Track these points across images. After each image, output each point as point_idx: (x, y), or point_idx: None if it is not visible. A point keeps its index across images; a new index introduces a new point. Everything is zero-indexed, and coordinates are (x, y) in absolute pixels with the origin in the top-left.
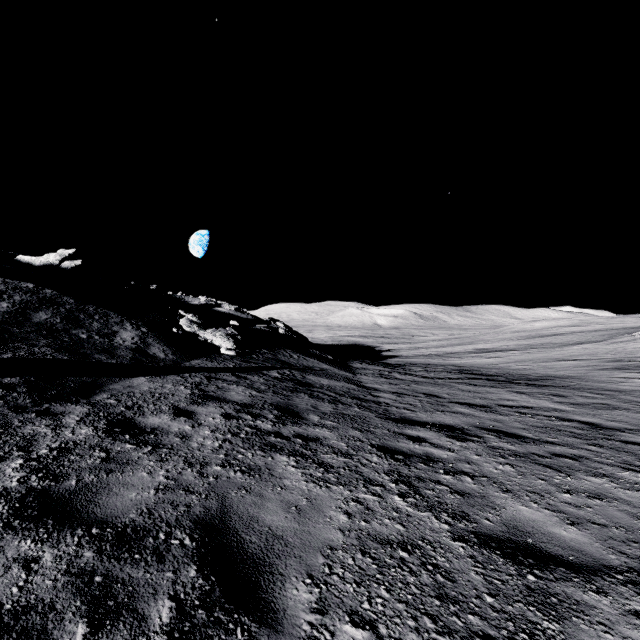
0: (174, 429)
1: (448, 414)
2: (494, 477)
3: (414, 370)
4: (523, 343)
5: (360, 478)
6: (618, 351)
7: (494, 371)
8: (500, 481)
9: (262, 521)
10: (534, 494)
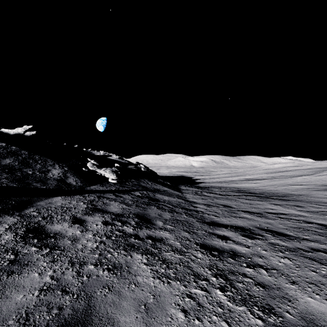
0: (69, 234)
1: (238, 219)
2: (281, 269)
3: (214, 190)
4: (270, 175)
5: (191, 273)
6: (323, 180)
7: (257, 191)
8: (286, 273)
9: (117, 323)
10: (313, 285)
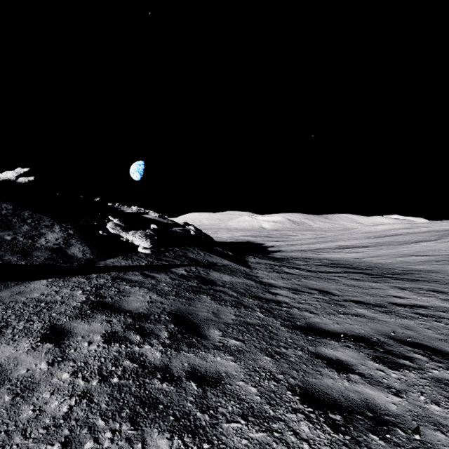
0: (19, 372)
1: (352, 318)
2: None
3: (297, 264)
4: (373, 241)
5: None
6: None
7: (363, 265)
8: None
9: None
10: None
